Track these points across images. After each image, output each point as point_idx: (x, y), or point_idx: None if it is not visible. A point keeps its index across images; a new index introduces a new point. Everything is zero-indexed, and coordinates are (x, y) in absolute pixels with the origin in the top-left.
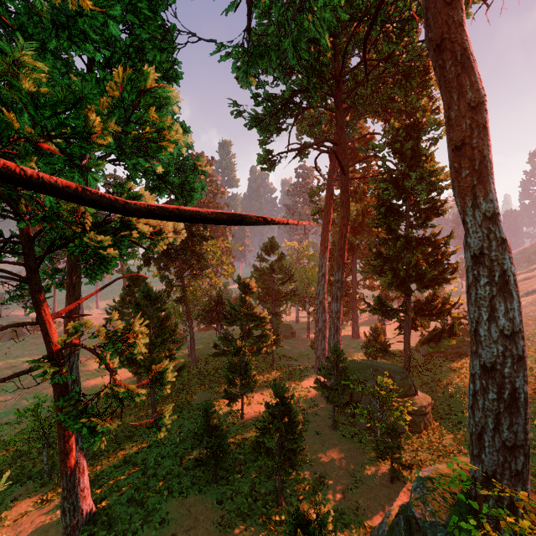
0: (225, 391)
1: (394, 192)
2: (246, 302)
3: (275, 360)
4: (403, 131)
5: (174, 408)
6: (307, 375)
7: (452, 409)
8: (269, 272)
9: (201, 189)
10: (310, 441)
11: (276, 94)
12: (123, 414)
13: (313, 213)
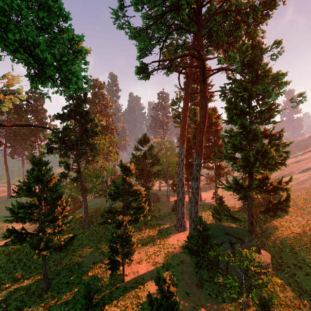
0: (109, 258)
1: (246, 94)
2: (127, 182)
3: (148, 220)
4: (249, 50)
5: (65, 272)
6: (171, 232)
7: (284, 261)
8: (142, 158)
9: (82, 77)
10: (182, 304)
11: (151, 13)
12: (21, 278)
13: (174, 117)
